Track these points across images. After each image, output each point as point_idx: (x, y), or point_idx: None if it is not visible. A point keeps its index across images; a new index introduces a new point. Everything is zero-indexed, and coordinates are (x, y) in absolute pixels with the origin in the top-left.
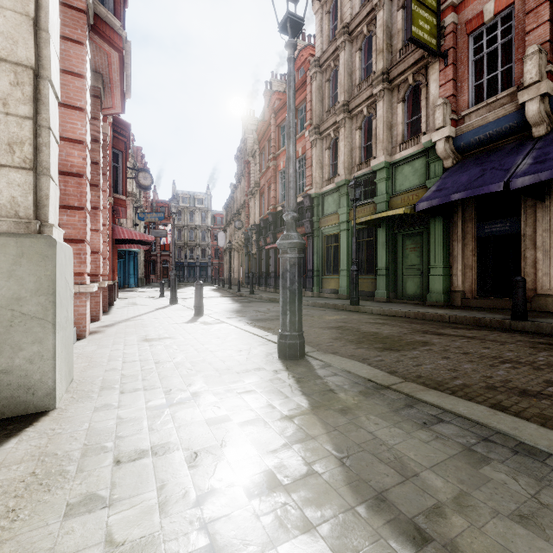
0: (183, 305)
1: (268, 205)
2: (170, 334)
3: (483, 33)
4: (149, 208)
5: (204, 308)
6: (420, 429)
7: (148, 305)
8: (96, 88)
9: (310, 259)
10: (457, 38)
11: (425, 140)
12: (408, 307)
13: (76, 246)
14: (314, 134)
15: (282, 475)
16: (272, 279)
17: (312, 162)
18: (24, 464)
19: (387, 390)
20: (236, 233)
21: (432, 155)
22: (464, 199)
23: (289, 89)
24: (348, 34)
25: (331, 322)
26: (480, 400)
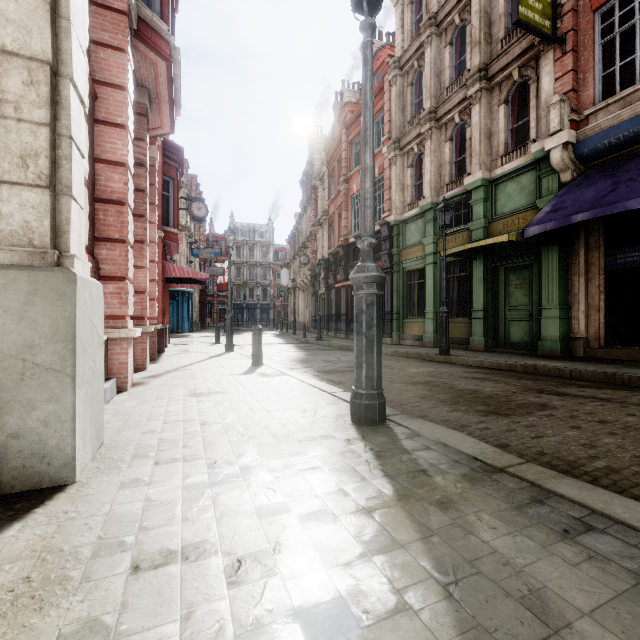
0: (240, 353)
1: (338, 236)
2: (222, 388)
3: (614, 7)
4: (204, 243)
5: (264, 357)
6: (560, 541)
7: (201, 352)
8: (142, 105)
9: (389, 299)
10: (578, 17)
11: (535, 149)
12: (513, 357)
13: (117, 285)
14: (394, 149)
15: (359, 609)
16: (343, 323)
17: (391, 183)
18: (20, 563)
19: (502, 474)
20: (301, 270)
21: (544, 168)
22: (588, 221)
23: (364, 82)
24: (436, 27)
25: (416, 376)
26: (638, 493)
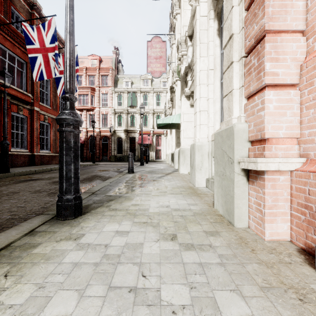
0: None
1: None
2: None
3: None
4: None
5: None
6: (116, 188)
7: None
8: None
9: None
10: None
11: None
12: None
13: None
14: None
15: (151, 189)
16: None
17: None
18: (202, 196)
19: (95, 193)
20: None
21: None
22: None
23: None
24: None
25: None
26: None
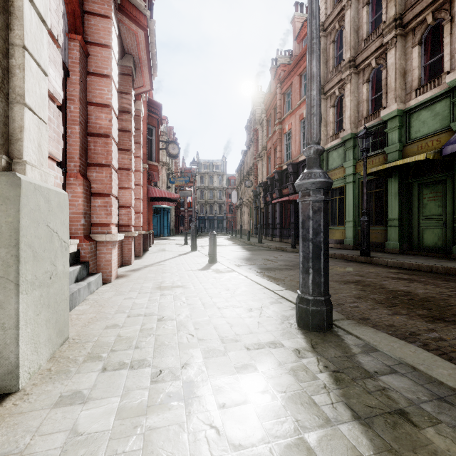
0: (201, 252)
1: (274, 165)
2: (183, 282)
3: None
4: (178, 174)
5: (218, 255)
6: None
7: (173, 251)
8: (128, 68)
9: None
10: None
11: (450, 79)
12: (430, 260)
13: (103, 199)
14: None
15: None
16: (278, 230)
17: None
18: None
19: None
20: (246, 191)
21: None
22: None
23: None
24: None
25: (345, 275)
26: None
